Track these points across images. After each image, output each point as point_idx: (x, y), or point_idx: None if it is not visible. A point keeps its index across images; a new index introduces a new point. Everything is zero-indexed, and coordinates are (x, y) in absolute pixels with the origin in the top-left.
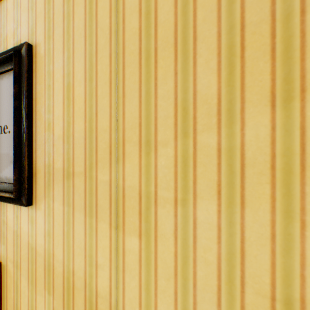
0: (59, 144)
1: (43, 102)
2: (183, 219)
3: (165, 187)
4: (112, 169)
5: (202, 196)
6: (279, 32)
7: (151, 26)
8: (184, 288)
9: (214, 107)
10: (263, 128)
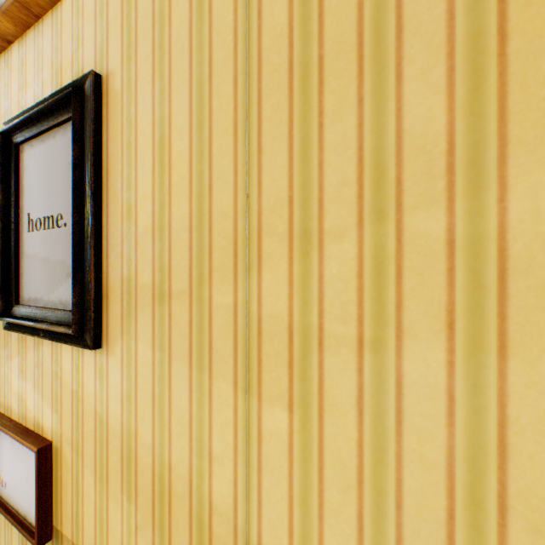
0: (146, 243)
1: (120, 172)
2: (376, 377)
3: (339, 317)
4: (238, 284)
5: (414, 334)
6: None
7: (311, 18)
8: (378, 509)
9: (439, 159)
10: None
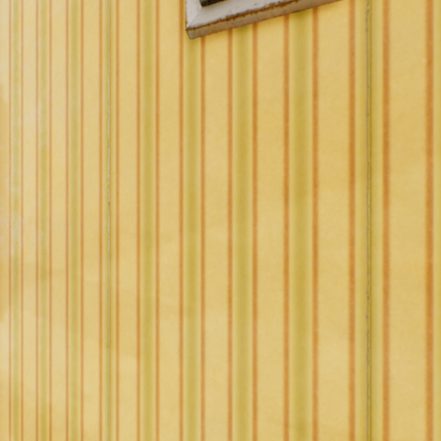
0: (31, 230)
1: (8, 170)
2: (190, 332)
3: (169, 292)
4: (102, 267)
5: (211, 304)
6: (292, 115)
7: (152, 86)
8: (191, 419)
9: (224, 195)
10: (277, 224)
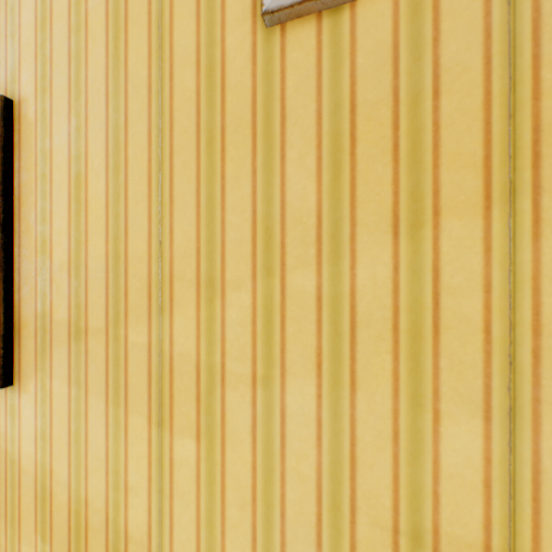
0: (62, 279)
1: (34, 204)
2: (266, 408)
3: (238, 357)
4: (152, 324)
5: (294, 372)
6: (404, 121)
7: (216, 91)
8: (267, 520)
9: (312, 230)
10: (382, 266)
